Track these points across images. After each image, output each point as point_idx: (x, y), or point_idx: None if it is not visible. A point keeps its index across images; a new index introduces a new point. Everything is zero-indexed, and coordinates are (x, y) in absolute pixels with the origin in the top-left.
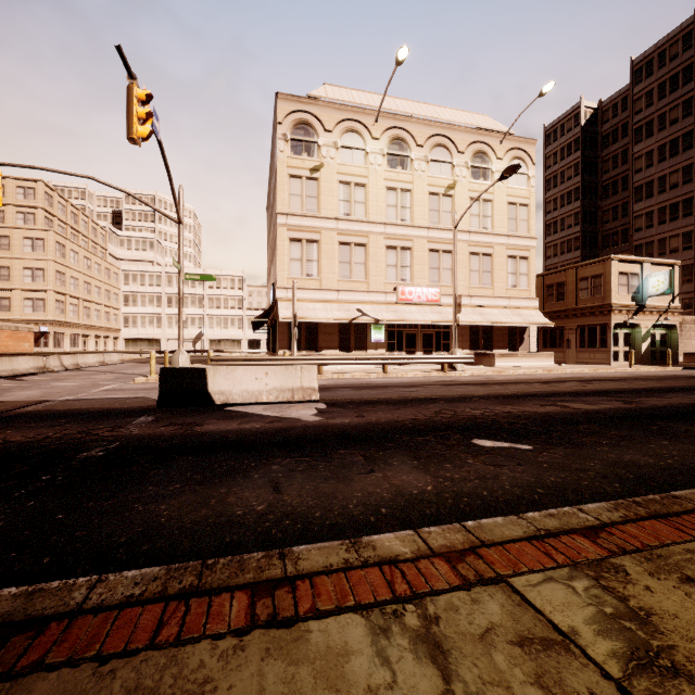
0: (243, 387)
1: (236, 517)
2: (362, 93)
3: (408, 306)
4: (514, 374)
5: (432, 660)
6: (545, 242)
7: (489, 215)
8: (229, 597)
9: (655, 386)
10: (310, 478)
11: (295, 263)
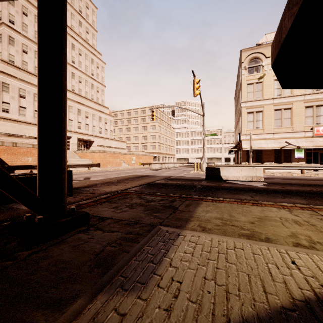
0: (232, 174)
1: (243, 199)
2: None
3: (322, 138)
4: None
5: (289, 212)
6: None
7: None
8: (248, 203)
9: None
10: (262, 197)
11: (250, 123)
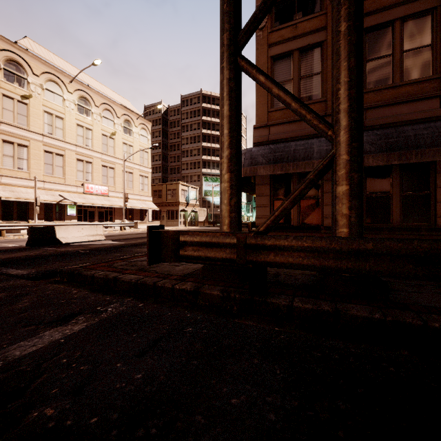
0: (73, 235)
1: None
2: (57, 57)
3: (91, 195)
4: None
5: None
6: None
7: (132, 153)
8: None
9: None
10: None
11: (8, 158)
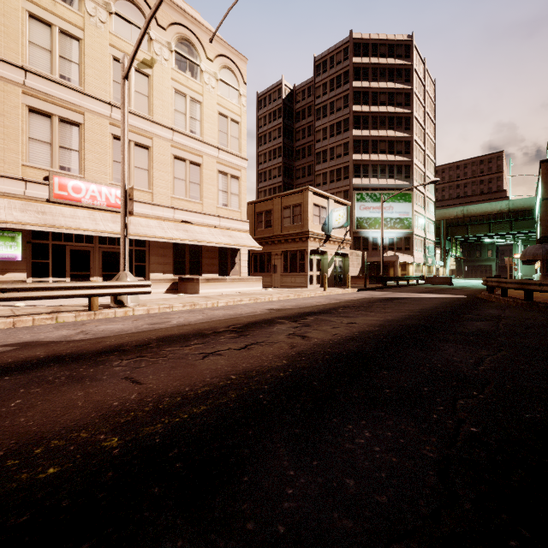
0: None
1: None
2: None
3: (73, 209)
4: (214, 305)
5: None
6: (258, 187)
7: (197, 118)
8: None
9: (383, 322)
10: None
11: None
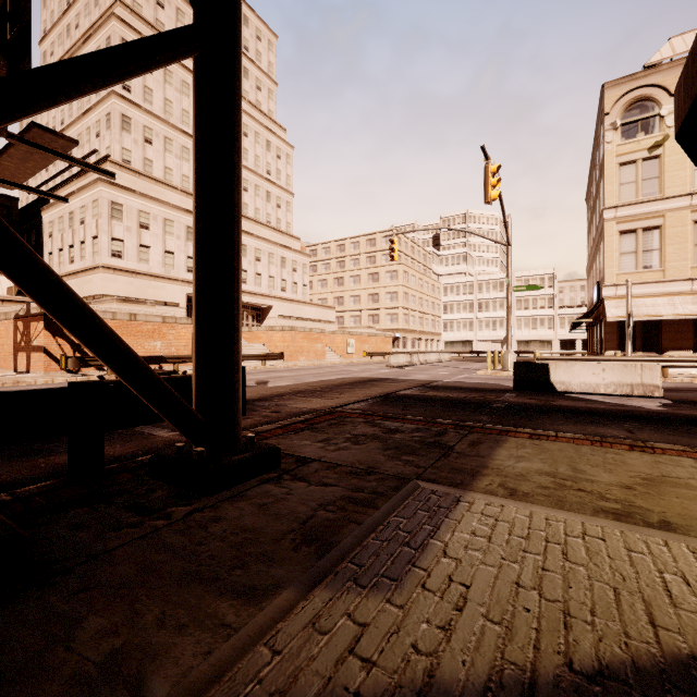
0: (581, 379)
1: (606, 436)
2: None
3: None
4: None
5: None
6: None
7: None
8: (619, 445)
9: None
10: (656, 432)
11: (627, 257)
